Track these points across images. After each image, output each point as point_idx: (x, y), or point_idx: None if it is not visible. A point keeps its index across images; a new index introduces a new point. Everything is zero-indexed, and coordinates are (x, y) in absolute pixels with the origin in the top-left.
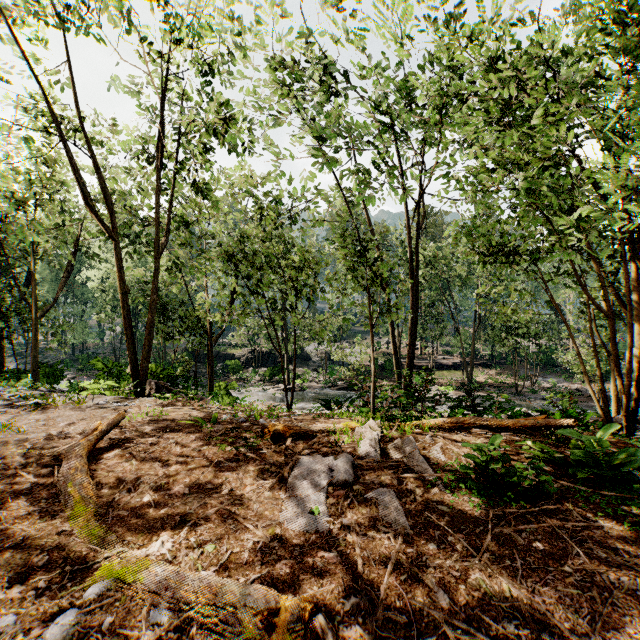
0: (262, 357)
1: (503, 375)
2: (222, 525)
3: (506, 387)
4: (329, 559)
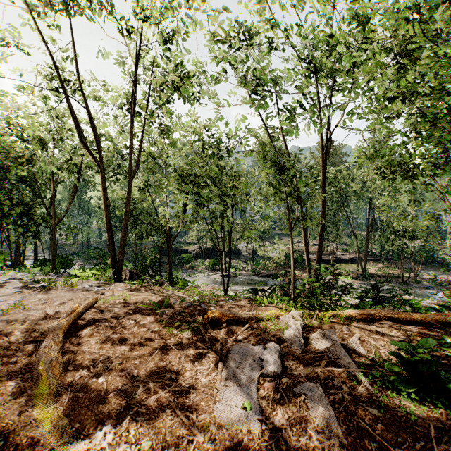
0: (207, 252)
1: (390, 268)
2: (161, 415)
3: (393, 277)
4: None
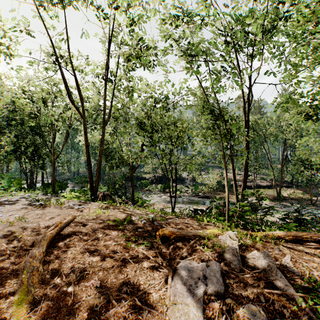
0: (159, 179)
1: (299, 192)
2: None
3: (303, 200)
4: None
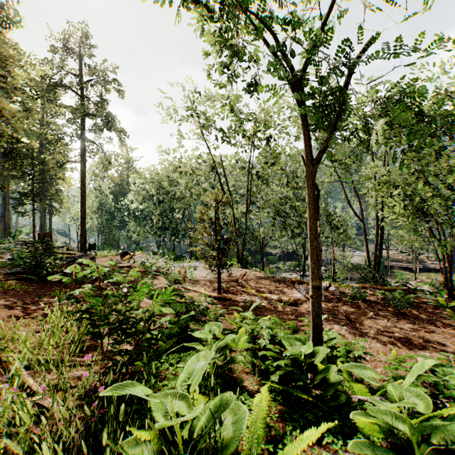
0: (289, 255)
1: None
2: (279, 294)
3: None
4: (302, 300)
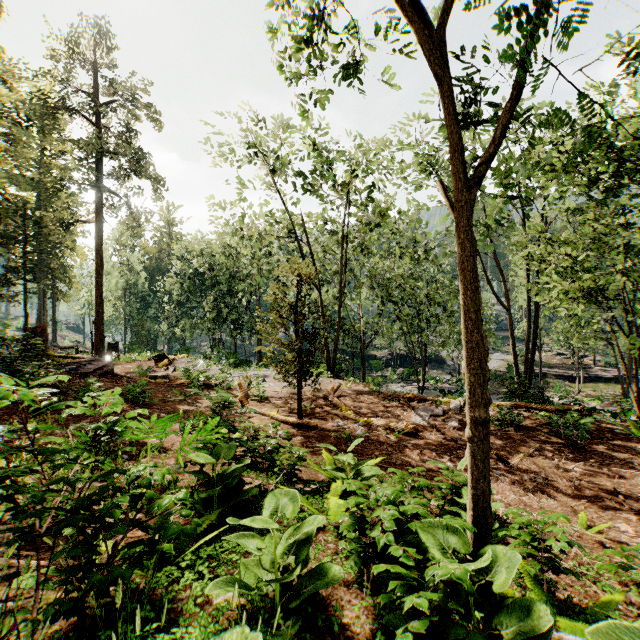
0: (400, 359)
1: None
2: (390, 418)
3: None
4: (426, 428)
